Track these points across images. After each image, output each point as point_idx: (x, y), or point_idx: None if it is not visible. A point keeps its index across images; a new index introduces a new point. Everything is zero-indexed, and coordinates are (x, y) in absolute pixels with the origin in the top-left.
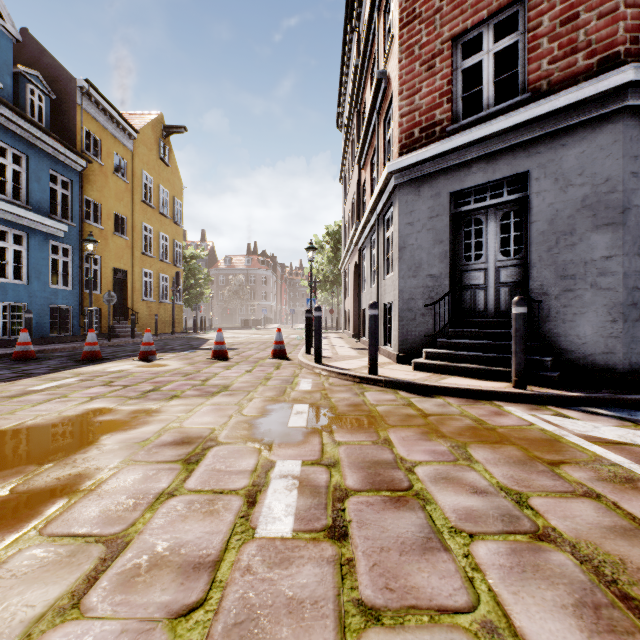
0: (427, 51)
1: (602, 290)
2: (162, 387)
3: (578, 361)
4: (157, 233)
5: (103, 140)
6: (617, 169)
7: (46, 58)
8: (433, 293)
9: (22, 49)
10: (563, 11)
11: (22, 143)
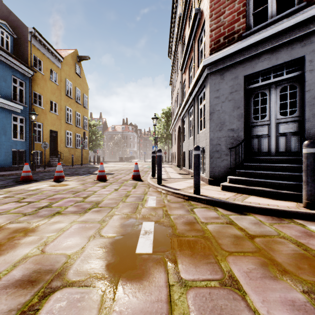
0: None
1: None
2: (54, 203)
3: None
4: (74, 112)
5: (44, 61)
6: None
7: (12, 16)
8: (233, 140)
9: None
10: None
11: None
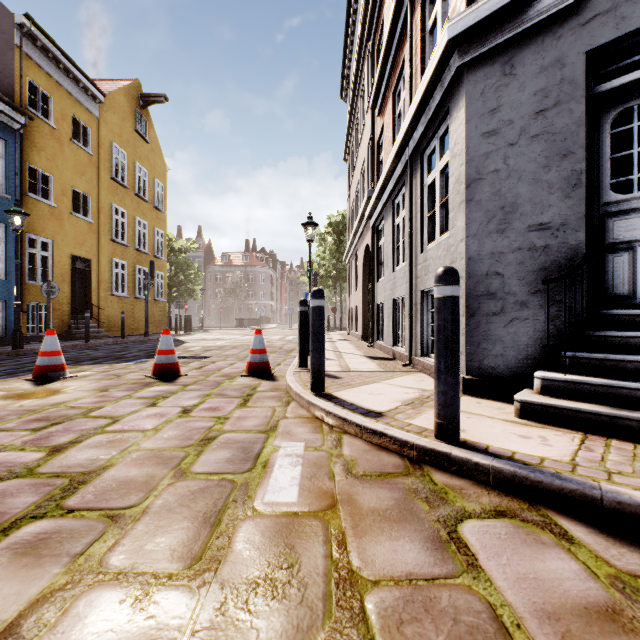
0: None
1: None
2: None
3: None
4: (132, 218)
5: (56, 98)
6: None
7: None
8: (546, 260)
9: None
10: None
11: None
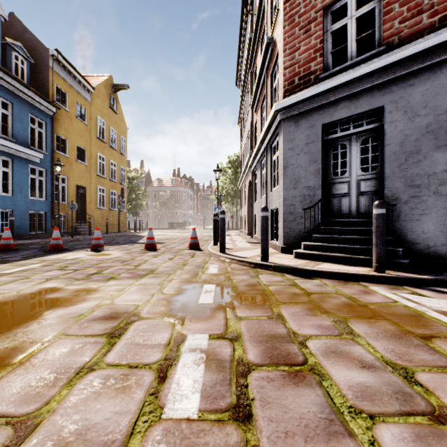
0: (304, 19)
1: (442, 196)
2: (103, 271)
3: (423, 251)
4: (108, 161)
5: (69, 93)
6: None
7: (27, 34)
8: (309, 200)
9: (10, 28)
10: None
11: (8, 94)
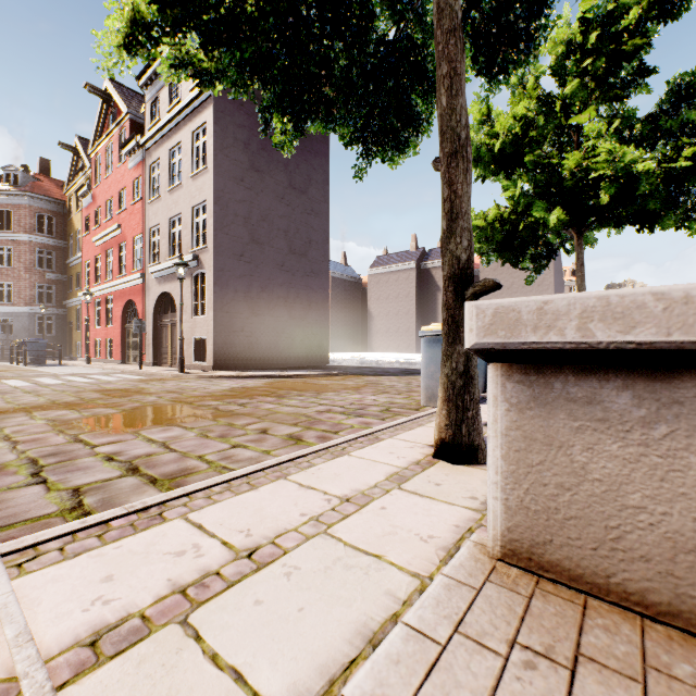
0: None
1: None
2: None
3: None
4: None
5: None
6: (28, 322)
7: None
8: None
9: None
10: (20, 290)
11: None
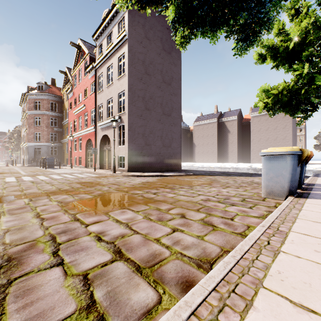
0: (32, 132)
1: None
2: None
3: None
4: None
5: None
6: (47, 149)
7: None
8: (32, 158)
9: None
10: (43, 135)
11: None
